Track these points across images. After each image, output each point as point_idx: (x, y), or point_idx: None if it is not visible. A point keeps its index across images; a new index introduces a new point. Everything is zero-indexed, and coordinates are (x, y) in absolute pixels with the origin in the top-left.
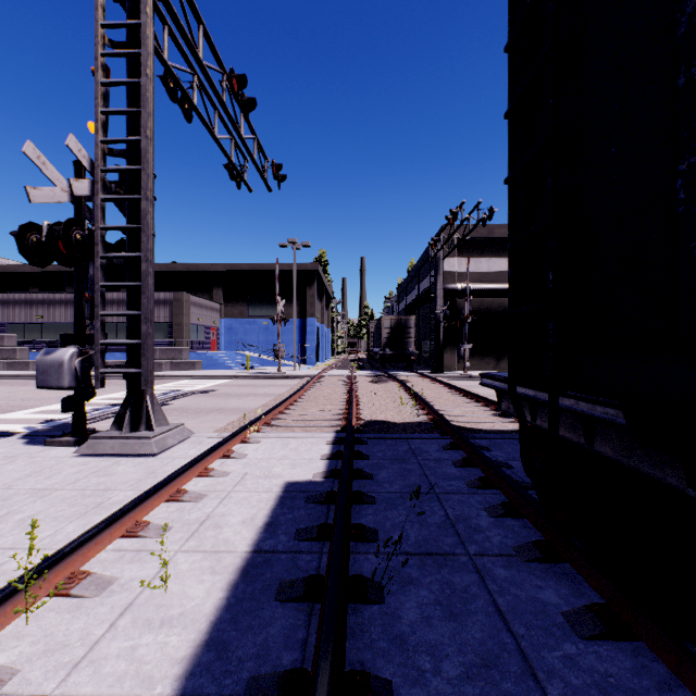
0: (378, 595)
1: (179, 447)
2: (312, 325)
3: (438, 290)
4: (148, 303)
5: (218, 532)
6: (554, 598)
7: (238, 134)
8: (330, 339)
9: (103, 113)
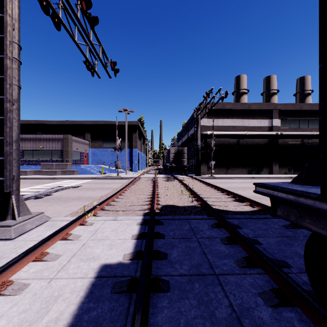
0: None
1: (36, 230)
2: (136, 152)
3: (198, 134)
4: (10, 131)
5: None
6: None
7: (88, 39)
8: (145, 159)
9: None
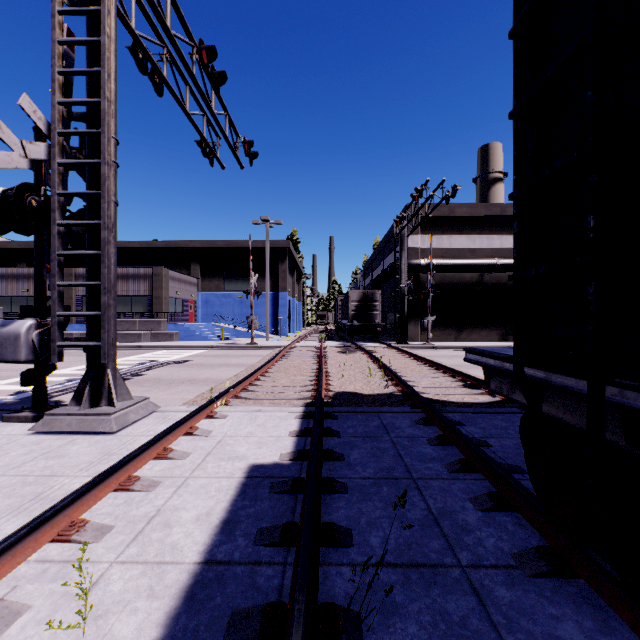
0: (356, 634)
1: (142, 423)
2: (284, 299)
3: (403, 266)
4: (108, 273)
5: (166, 533)
6: (578, 637)
7: (209, 108)
8: (300, 312)
9: (61, 73)
